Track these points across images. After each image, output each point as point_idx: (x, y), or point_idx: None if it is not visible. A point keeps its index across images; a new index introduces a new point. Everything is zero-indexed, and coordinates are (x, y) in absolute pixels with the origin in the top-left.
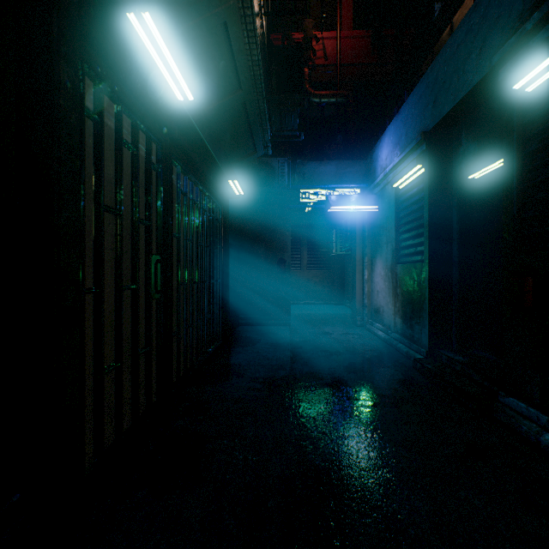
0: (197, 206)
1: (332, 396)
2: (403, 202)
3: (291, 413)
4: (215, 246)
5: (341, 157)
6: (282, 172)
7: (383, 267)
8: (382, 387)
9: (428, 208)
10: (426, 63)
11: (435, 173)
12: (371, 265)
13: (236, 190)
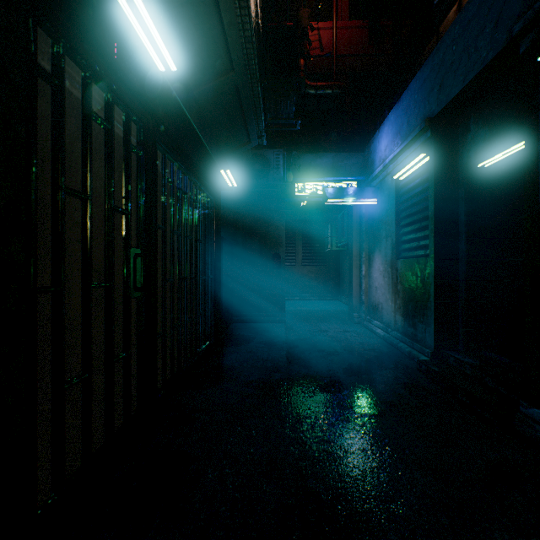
0: (186, 196)
1: (332, 404)
2: (404, 194)
3: (287, 424)
4: (207, 240)
5: (337, 150)
6: (277, 164)
7: (381, 262)
8: (386, 392)
9: (433, 199)
10: (430, 45)
11: (440, 162)
12: (368, 260)
13: (228, 180)
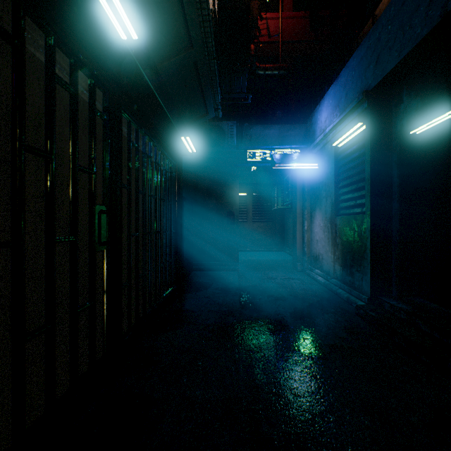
0: (151, 160)
1: (281, 347)
2: (342, 159)
3: (241, 367)
4: (170, 199)
5: (283, 122)
6: (231, 134)
7: (322, 218)
8: (329, 335)
9: (369, 162)
10: (366, 27)
11: (376, 130)
12: (310, 217)
13: (189, 147)
